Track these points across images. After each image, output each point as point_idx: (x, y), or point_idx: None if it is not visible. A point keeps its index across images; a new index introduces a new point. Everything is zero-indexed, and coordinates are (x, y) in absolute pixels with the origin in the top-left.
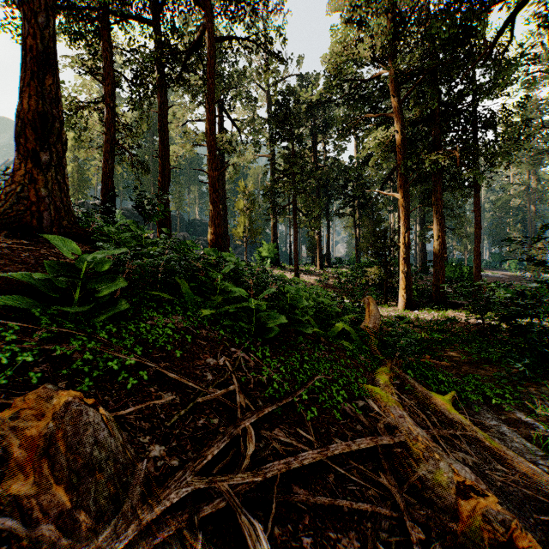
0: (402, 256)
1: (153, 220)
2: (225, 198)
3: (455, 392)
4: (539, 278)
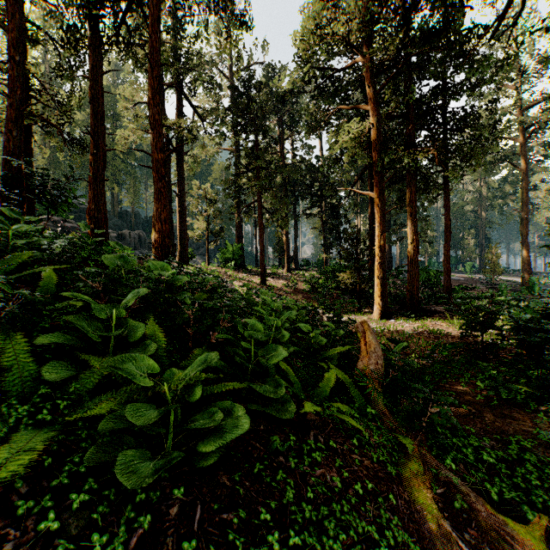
0: (378, 260)
1: (59, 211)
2: (183, 193)
3: (546, 517)
4: (549, 291)
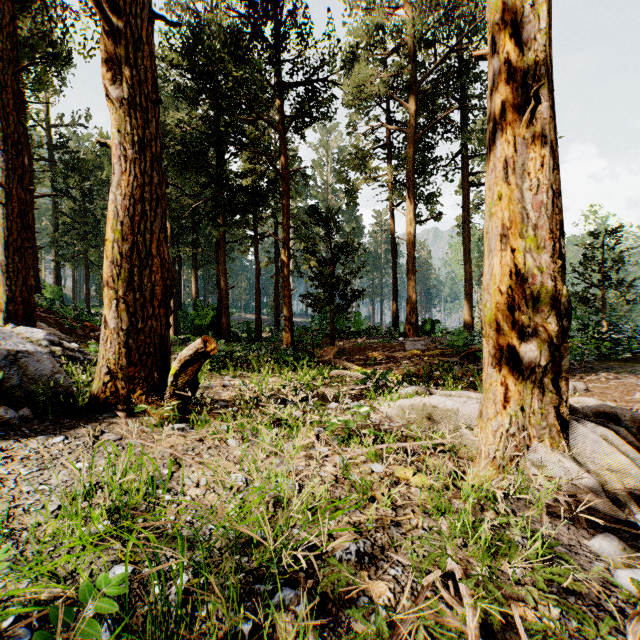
0: (172, 304)
1: None
2: None
3: None
4: None
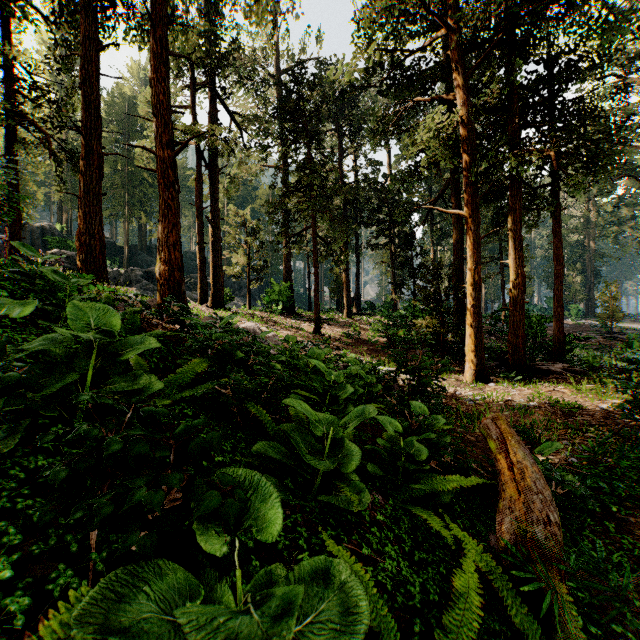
0: (471, 302)
1: None
2: (217, 219)
3: None
4: None
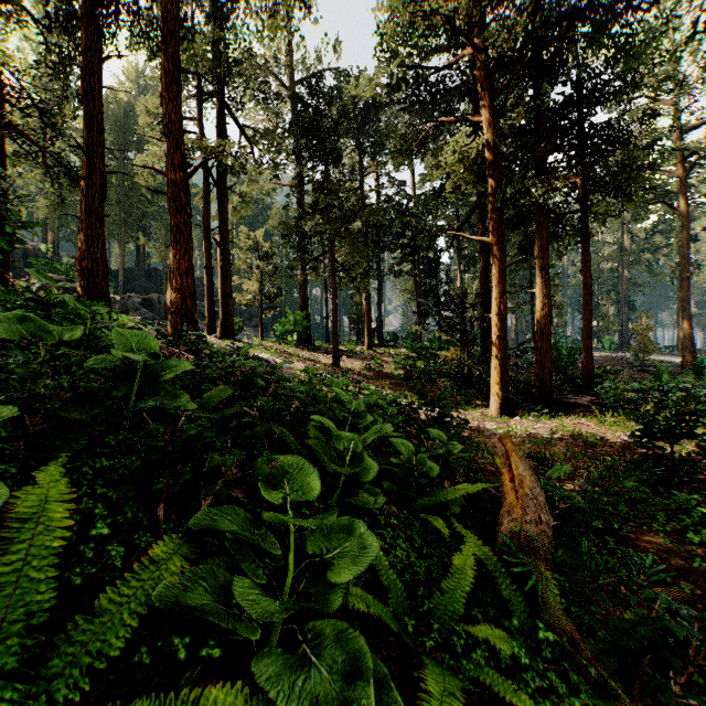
0: (496, 333)
1: None
2: (226, 242)
3: None
4: None
